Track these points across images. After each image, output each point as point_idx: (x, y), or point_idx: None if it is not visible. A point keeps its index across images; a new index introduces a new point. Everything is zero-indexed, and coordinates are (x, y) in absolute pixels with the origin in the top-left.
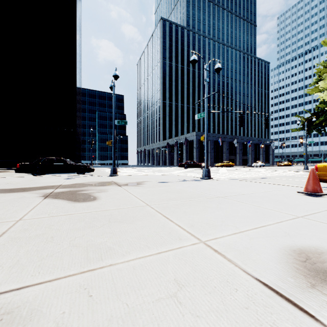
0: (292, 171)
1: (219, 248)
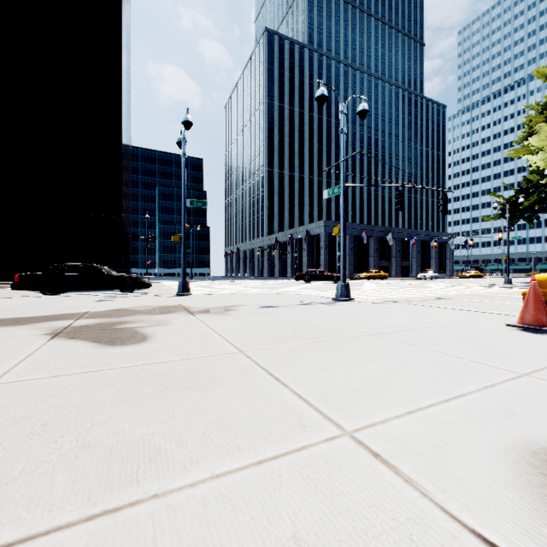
0: (485, 286)
1: (383, 447)
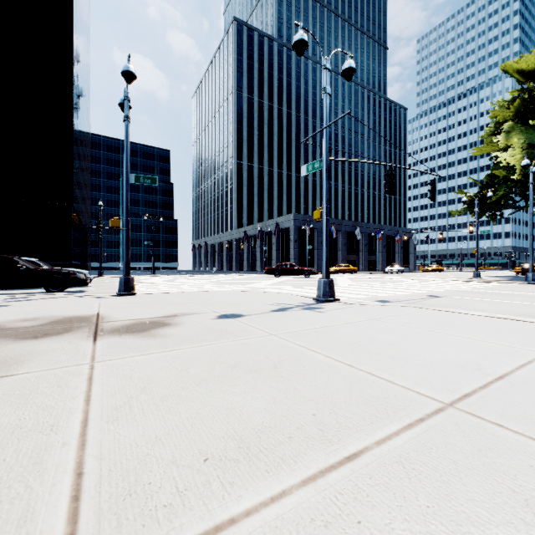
0: (459, 281)
1: None
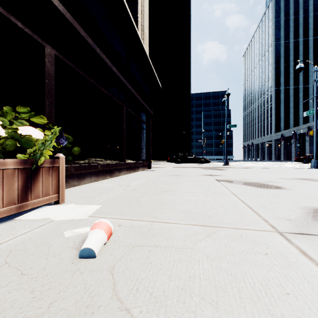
0: None
1: (276, 176)
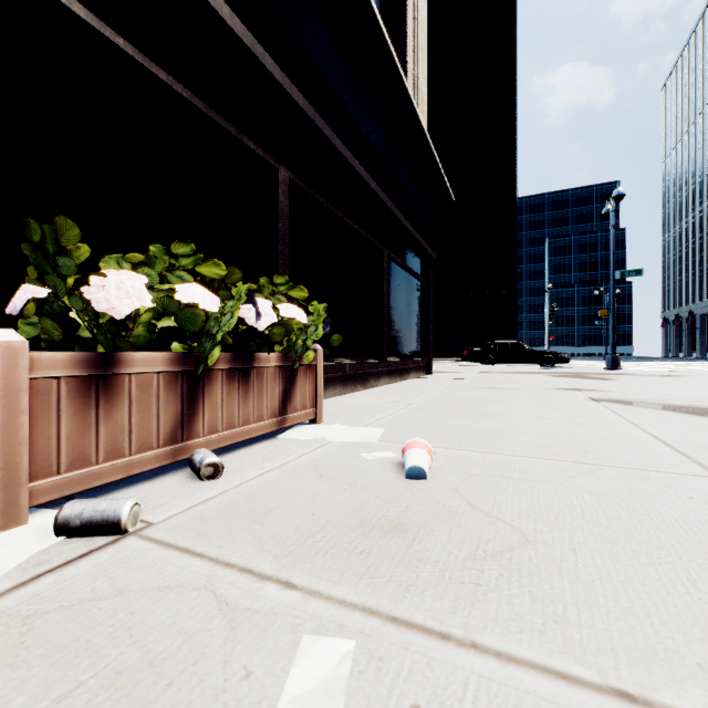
0: None
1: None
